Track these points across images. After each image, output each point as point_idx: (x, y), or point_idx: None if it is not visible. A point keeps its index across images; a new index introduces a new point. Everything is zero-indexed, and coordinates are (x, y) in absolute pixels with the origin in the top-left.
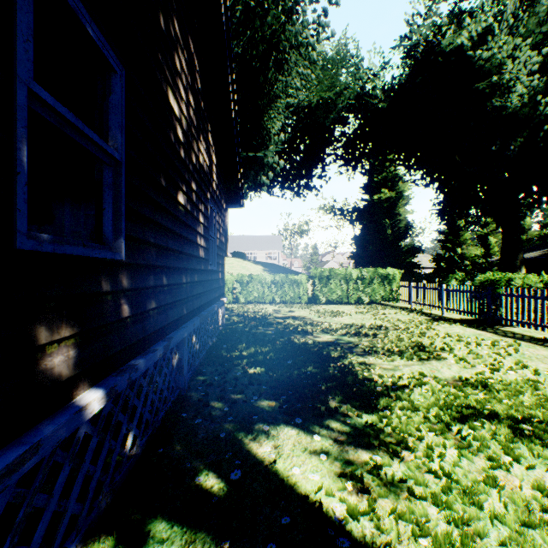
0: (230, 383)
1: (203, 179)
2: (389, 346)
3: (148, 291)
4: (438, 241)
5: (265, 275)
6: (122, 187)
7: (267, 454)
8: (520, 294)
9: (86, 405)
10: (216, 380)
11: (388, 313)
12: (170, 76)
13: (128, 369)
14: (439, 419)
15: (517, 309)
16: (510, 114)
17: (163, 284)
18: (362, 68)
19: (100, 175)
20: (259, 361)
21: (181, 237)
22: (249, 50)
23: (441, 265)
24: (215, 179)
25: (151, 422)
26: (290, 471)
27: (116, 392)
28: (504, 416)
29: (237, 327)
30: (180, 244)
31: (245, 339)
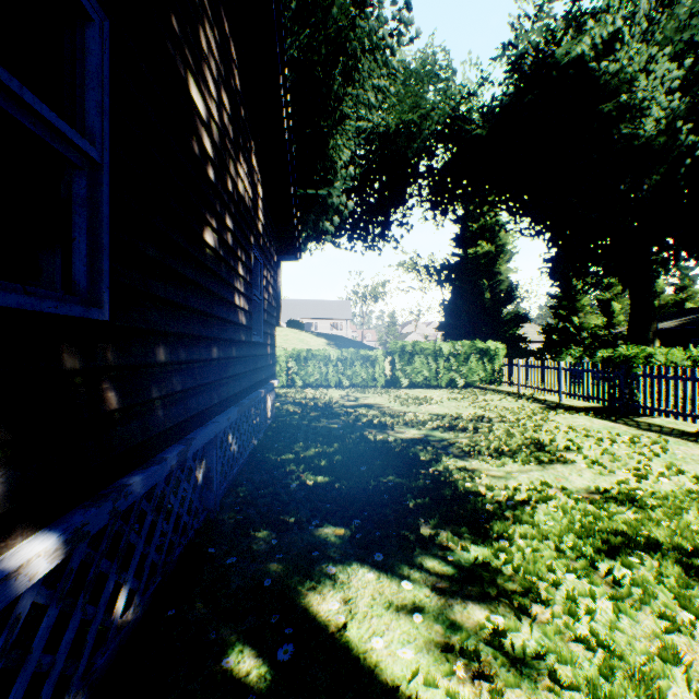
0: (281, 499)
1: (243, 215)
2: (496, 444)
3: (153, 370)
4: (549, 308)
5: (329, 350)
6: (102, 205)
7: (333, 613)
8: (663, 375)
9: (17, 568)
10: (260, 496)
11: (490, 400)
12: (192, 57)
13: (113, 494)
14: (579, 553)
15: (660, 394)
16: (643, 144)
17: (180, 360)
18: (454, 84)
19: (68, 186)
20: (321, 467)
21: (209, 293)
22: (308, 54)
23: (553, 338)
24: (261, 218)
25: (161, 565)
26: (369, 642)
27: (87, 535)
28: (668, 546)
29: (292, 419)
30: (207, 303)
31: (302, 436)
